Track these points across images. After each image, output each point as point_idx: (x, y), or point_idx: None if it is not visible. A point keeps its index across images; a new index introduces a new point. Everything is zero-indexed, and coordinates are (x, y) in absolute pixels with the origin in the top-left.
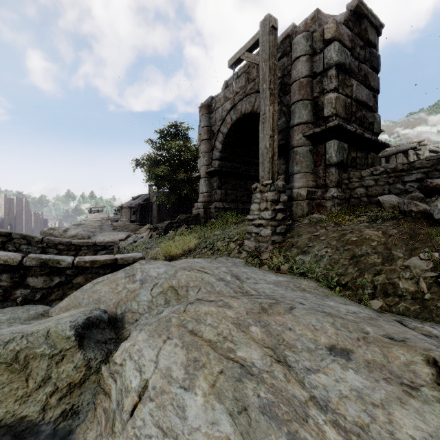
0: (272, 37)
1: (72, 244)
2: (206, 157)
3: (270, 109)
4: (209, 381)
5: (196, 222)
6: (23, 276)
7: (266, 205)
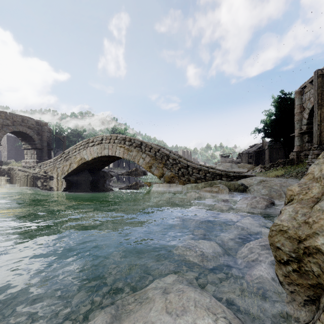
0: (320, 79)
1: (226, 171)
2: (299, 123)
3: (318, 112)
4: (266, 189)
5: (290, 163)
6: (221, 177)
7: (314, 156)
